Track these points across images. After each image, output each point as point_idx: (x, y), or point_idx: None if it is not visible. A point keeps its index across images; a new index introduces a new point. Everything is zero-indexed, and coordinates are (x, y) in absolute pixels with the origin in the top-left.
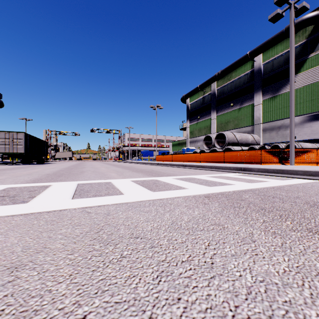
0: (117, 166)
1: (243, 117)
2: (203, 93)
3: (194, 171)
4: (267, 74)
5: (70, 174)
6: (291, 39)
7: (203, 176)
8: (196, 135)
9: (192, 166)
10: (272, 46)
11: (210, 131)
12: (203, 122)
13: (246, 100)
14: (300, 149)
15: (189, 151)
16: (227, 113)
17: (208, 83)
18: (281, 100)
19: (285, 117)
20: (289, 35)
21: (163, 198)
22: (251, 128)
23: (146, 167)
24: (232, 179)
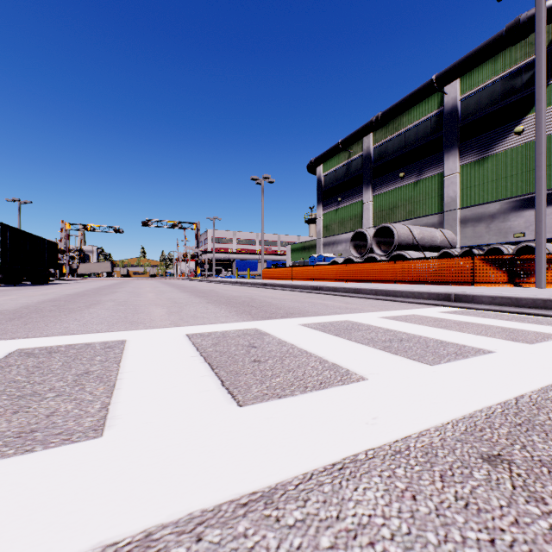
0: (184, 290)
1: (423, 198)
2: (347, 156)
3: (342, 301)
4: (469, 117)
5: (51, 312)
6: (539, 28)
7: (373, 317)
8: (334, 232)
9: (335, 289)
10: (480, 63)
11: (360, 224)
12: (348, 208)
13: (429, 166)
14: (551, 256)
15: (323, 260)
16: (393, 192)
17: (358, 136)
18: (496, 166)
19: (505, 197)
20: (513, 40)
21: (282, 478)
22: (439, 219)
23: (241, 291)
24: (457, 328)
